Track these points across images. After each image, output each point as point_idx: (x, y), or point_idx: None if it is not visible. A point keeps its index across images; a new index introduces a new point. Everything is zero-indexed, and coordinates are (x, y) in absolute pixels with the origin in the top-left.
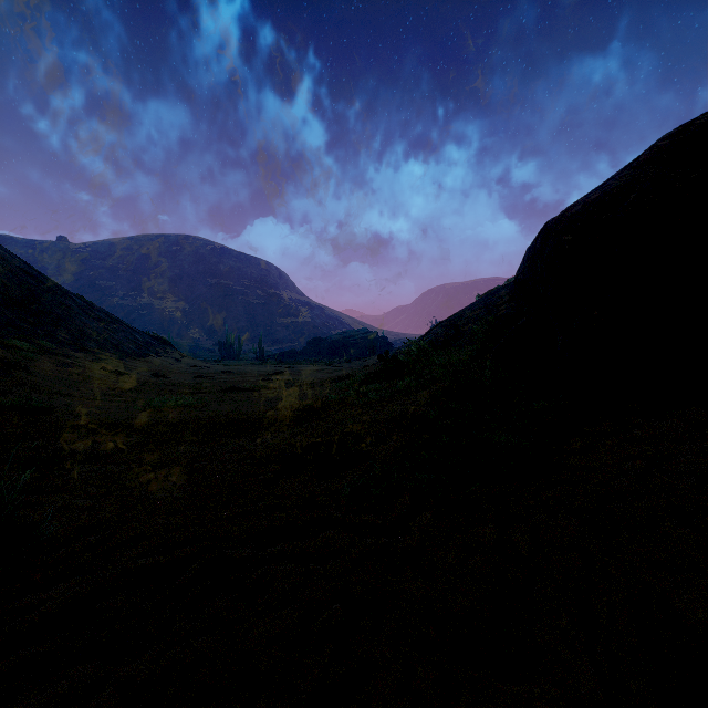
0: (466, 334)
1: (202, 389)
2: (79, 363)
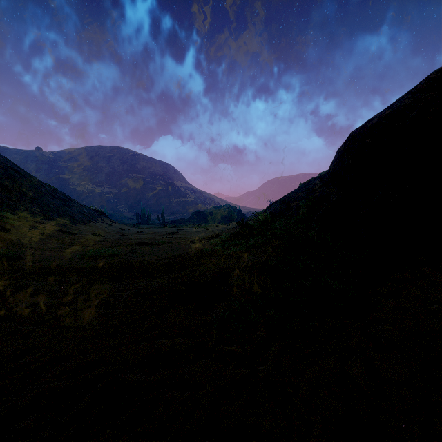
0: (294, 208)
1: (123, 244)
2: (44, 227)
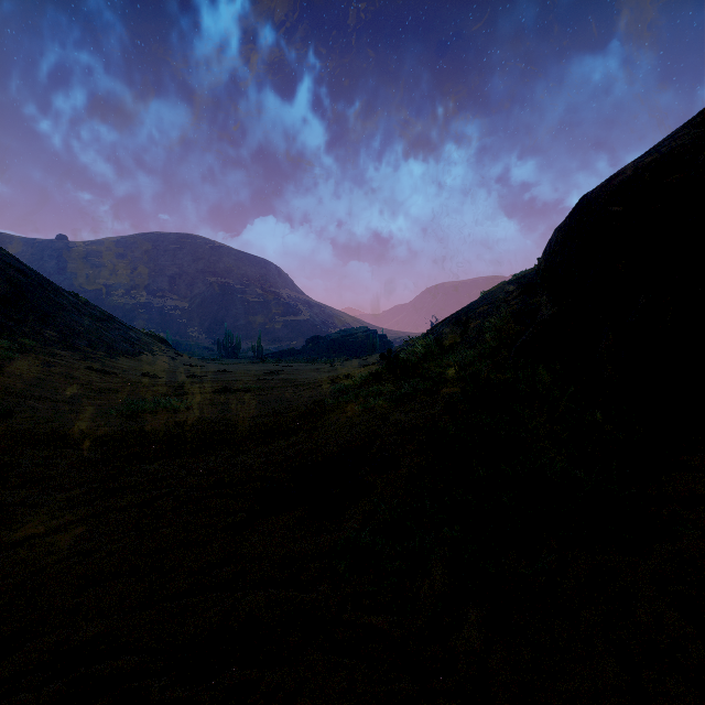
0: (474, 331)
1: (192, 390)
2: (63, 362)
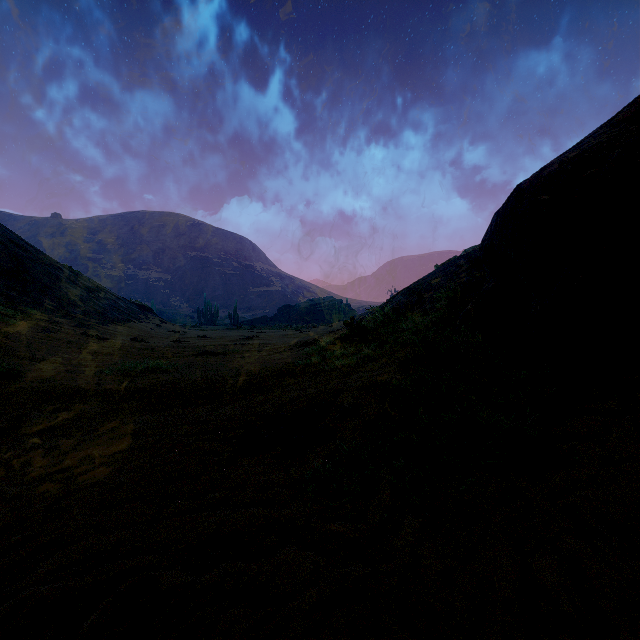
0: (427, 301)
1: (177, 354)
2: (61, 328)
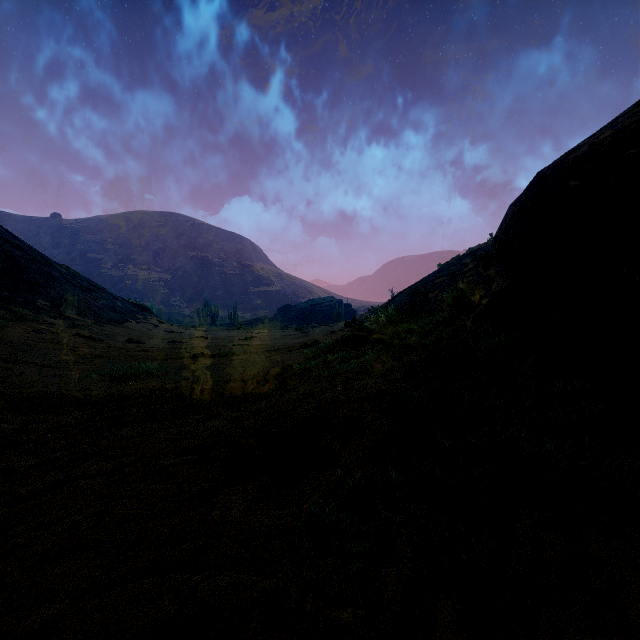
0: (432, 301)
1: (171, 355)
2: (52, 329)
